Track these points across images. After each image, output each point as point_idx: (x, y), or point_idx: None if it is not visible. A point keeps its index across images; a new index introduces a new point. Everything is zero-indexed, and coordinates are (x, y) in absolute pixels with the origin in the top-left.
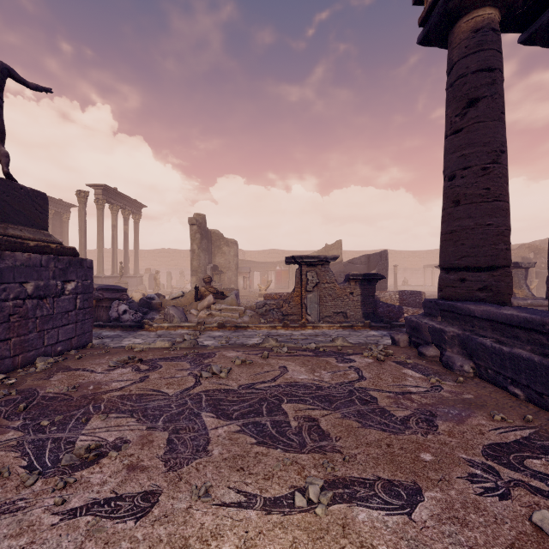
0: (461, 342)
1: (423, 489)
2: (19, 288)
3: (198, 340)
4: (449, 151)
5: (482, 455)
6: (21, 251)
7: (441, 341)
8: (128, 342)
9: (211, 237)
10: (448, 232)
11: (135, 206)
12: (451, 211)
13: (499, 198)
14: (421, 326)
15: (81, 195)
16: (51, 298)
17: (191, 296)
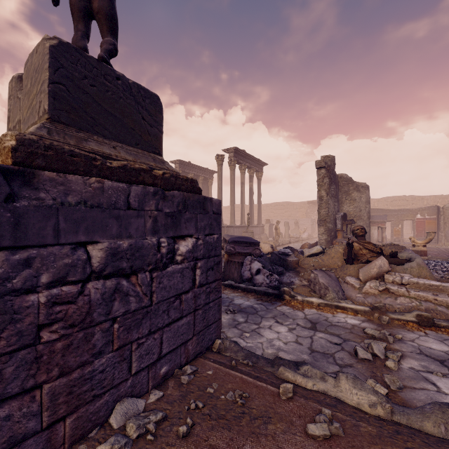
0: None
1: None
2: (70, 257)
3: (407, 363)
4: None
5: None
6: (88, 176)
7: None
8: (269, 334)
9: (337, 182)
10: None
11: (258, 165)
12: None
13: None
14: None
15: (219, 158)
16: (148, 273)
17: (337, 254)
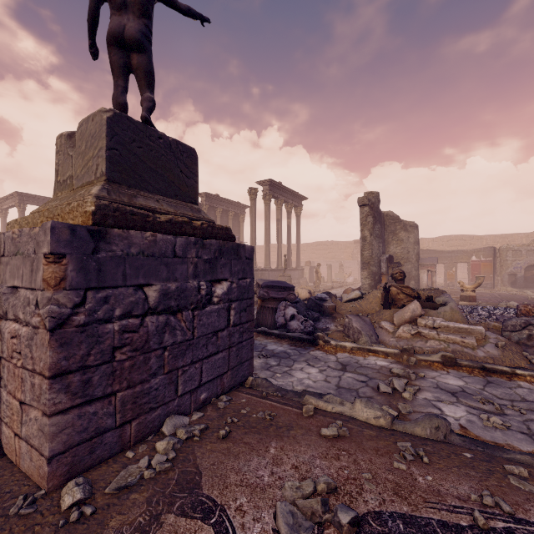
0: None
1: None
2: (133, 296)
3: (422, 395)
4: None
5: None
6: (143, 230)
7: None
8: (300, 375)
9: (383, 220)
10: None
11: (296, 199)
12: None
13: None
14: None
15: (252, 192)
16: (190, 311)
17: (375, 299)
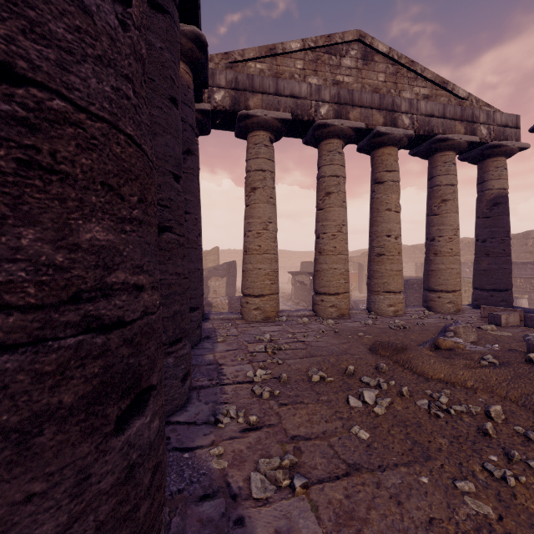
0: None
1: None
2: None
3: None
4: None
5: None
6: None
7: None
8: None
9: None
10: None
11: None
12: None
13: None
14: None
15: None
16: None
17: None
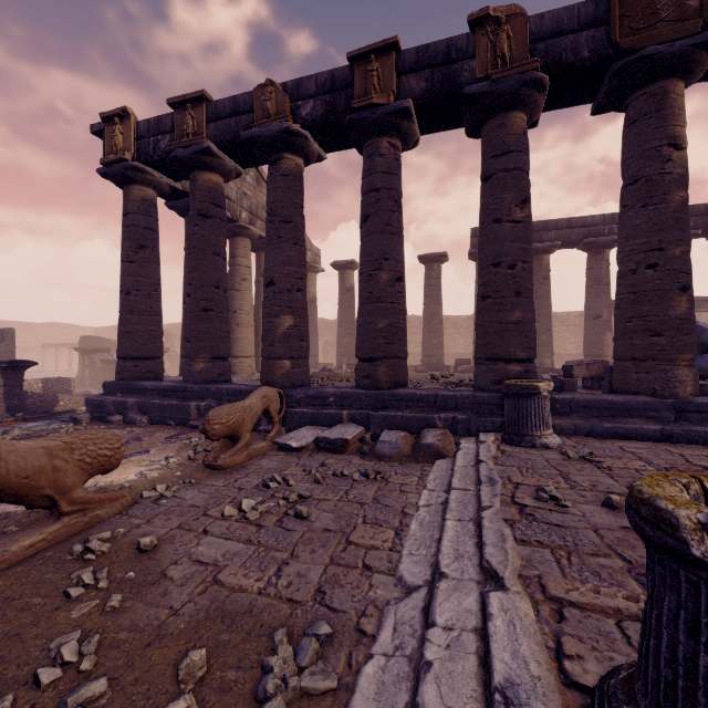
0: (140, 406)
1: (150, 449)
2: None
3: None
4: (126, 273)
5: (165, 439)
6: None
7: (124, 409)
8: None
9: None
10: (126, 332)
11: None
12: (128, 317)
13: (158, 314)
14: (106, 402)
15: None
16: None
17: None
